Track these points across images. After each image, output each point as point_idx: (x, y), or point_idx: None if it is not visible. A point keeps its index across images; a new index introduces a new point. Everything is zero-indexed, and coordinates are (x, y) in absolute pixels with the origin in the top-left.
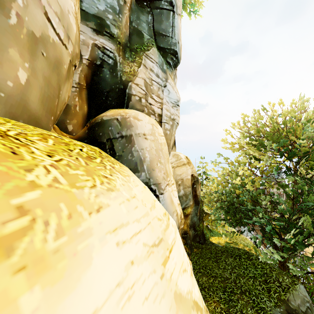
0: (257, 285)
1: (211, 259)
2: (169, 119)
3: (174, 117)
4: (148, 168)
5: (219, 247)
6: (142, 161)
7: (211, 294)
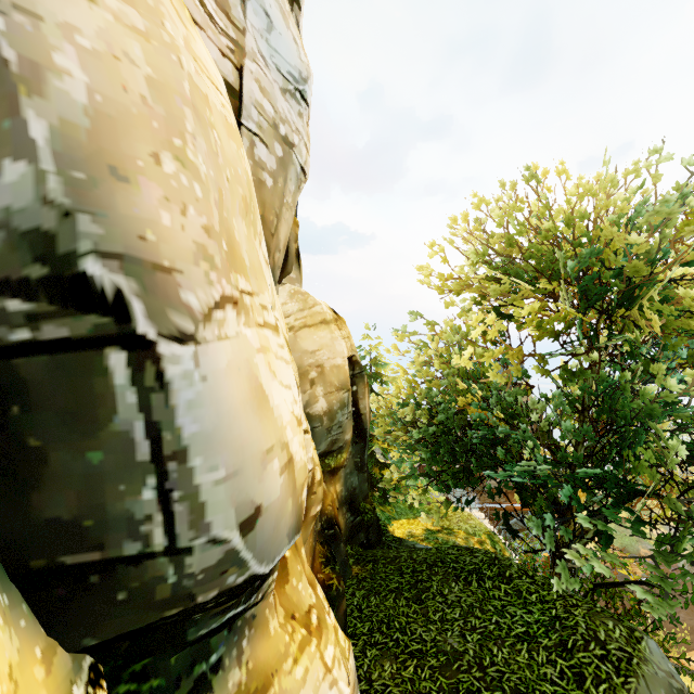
0: (544, 663)
1: (403, 593)
2: (272, 133)
3: (290, 136)
4: (76, 148)
5: (421, 552)
6: (6, 75)
7: None
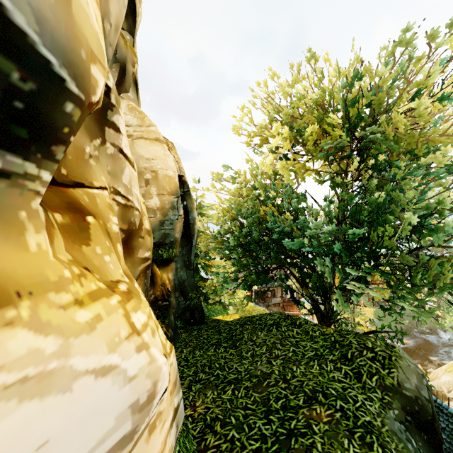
0: (331, 370)
1: (222, 344)
2: None
3: None
4: None
5: (234, 320)
6: None
7: (235, 433)
